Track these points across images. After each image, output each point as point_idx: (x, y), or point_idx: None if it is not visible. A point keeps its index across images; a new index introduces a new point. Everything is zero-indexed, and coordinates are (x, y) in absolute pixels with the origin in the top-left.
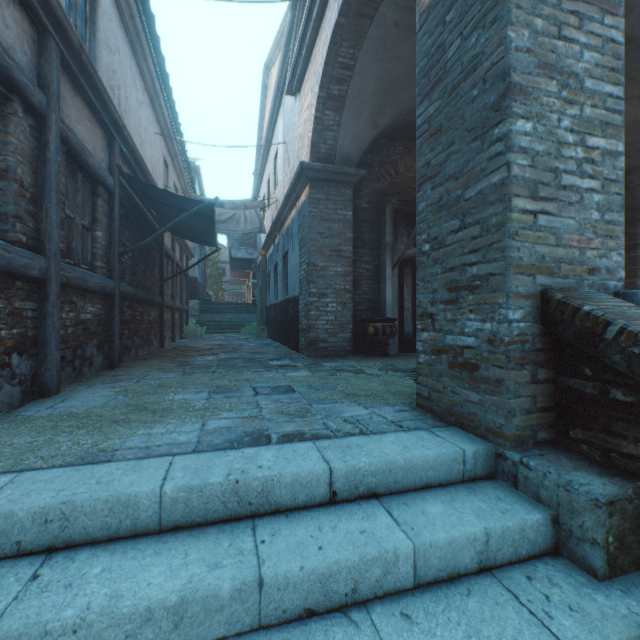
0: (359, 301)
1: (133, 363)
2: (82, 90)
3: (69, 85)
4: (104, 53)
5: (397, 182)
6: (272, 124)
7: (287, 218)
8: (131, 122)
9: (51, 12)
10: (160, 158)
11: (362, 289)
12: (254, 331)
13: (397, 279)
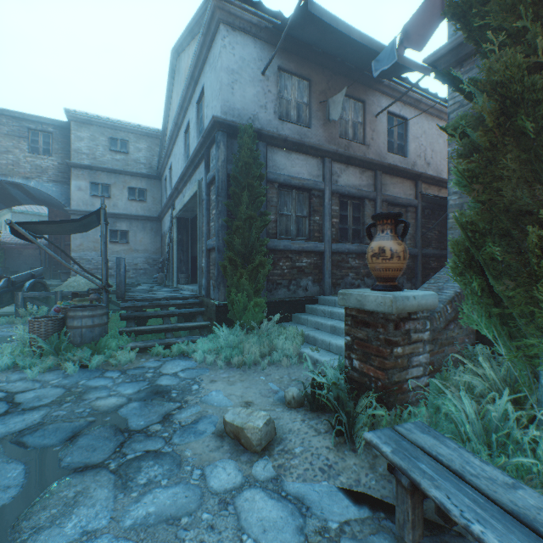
0: None
1: None
2: (394, 175)
3: (388, 178)
4: (411, 145)
5: None
6: None
7: None
8: (437, 159)
9: (376, 164)
10: None
11: None
12: None
13: None
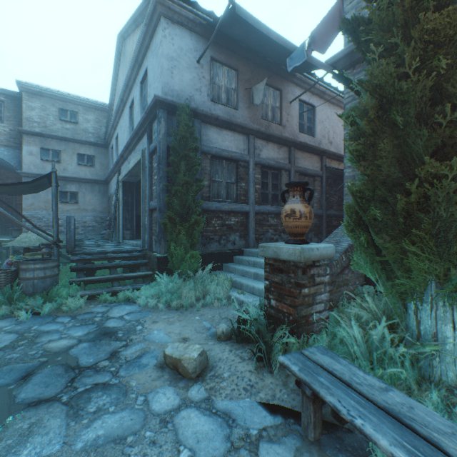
0: None
1: None
2: (305, 151)
3: (300, 153)
4: (318, 127)
5: None
6: None
7: None
8: (337, 139)
9: (290, 142)
10: None
11: None
12: None
13: None
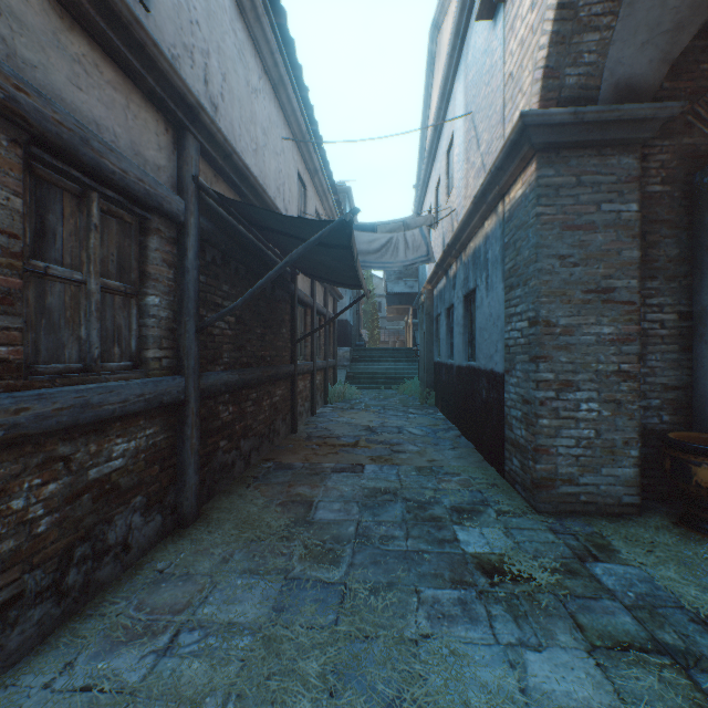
0: (641, 389)
1: (226, 502)
2: (83, 18)
3: None
4: None
5: None
6: (444, 100)
7: (473, 235)
8: (234, 115)
9: None
10: (291, 174)
11: (648, 364)
12: (415, 391)
13: None
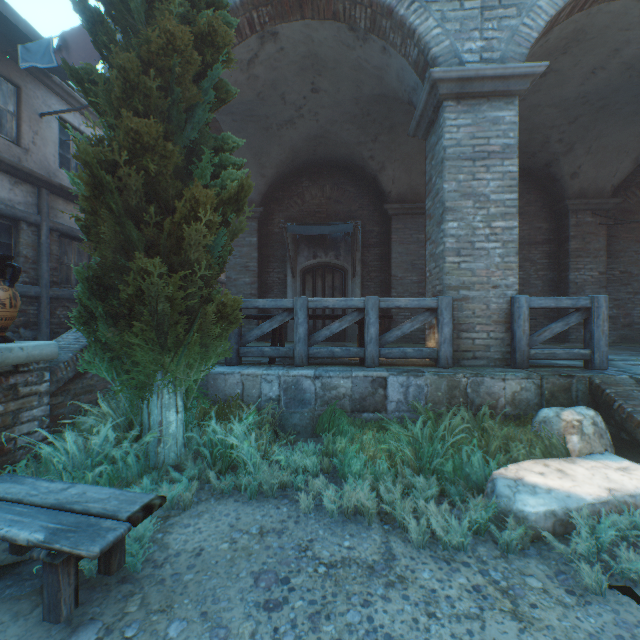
0: None
1: None
2: (72, 201)
3: (63, 202)
4: None
5: (304, 209)
6: None
7: None
8: None
9: (40, 179)
10: None
11: (275, 293)
12: None
13: (299, 284)
